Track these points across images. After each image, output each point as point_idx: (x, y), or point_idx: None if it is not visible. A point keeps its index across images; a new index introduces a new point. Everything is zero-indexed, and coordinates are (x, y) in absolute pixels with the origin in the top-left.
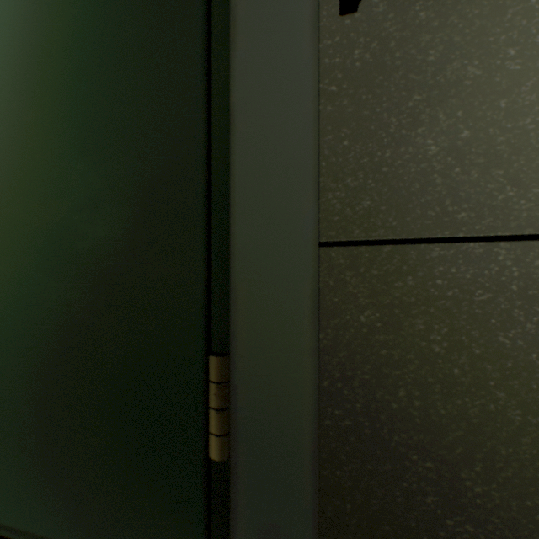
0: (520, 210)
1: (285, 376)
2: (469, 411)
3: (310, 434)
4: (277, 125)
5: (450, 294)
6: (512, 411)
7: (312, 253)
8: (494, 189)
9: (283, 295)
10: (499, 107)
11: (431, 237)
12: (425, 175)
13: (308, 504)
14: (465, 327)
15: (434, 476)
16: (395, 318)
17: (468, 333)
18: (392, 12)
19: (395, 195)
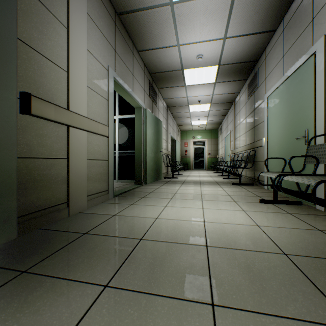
0: (47, 154)
1: (11, 185)
2: (41, 184)
3: (16, 195)
4: (9, 132)
5: (38, 166)
6: (46, 183)
7: (17, 159)
8: (44, 151)
9: (10, 168)
10: (44, 139)
11: (35, 157)
12: (35, 147)
13: (16, 209)
14: (40, 171)
15: (36, 196)
16: (30, 171)
17: (40, 172)
18: (29, 117)
19: (30, 150)
